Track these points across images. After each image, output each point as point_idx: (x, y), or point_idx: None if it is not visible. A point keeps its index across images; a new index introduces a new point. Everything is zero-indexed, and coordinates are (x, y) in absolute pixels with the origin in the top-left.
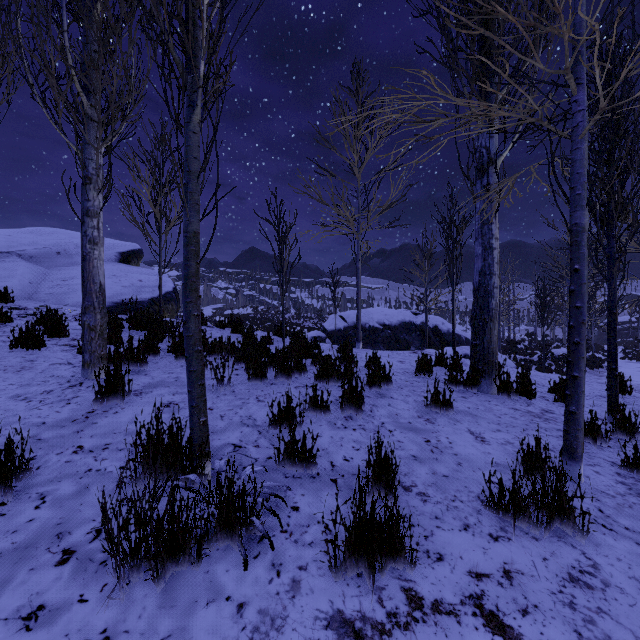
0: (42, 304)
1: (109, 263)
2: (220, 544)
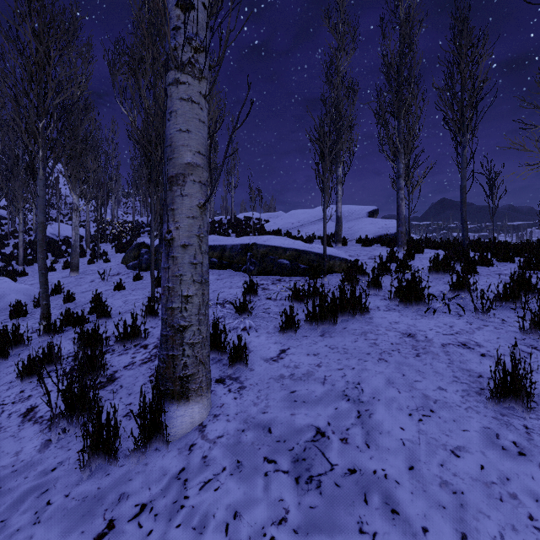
0: (348, 238)
1: (365, 218)
2: (479, 266)
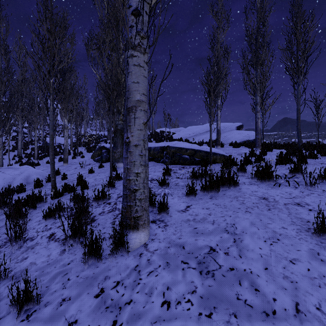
0: (224, 142)
1: (234, 130)
2: (308, 158)
